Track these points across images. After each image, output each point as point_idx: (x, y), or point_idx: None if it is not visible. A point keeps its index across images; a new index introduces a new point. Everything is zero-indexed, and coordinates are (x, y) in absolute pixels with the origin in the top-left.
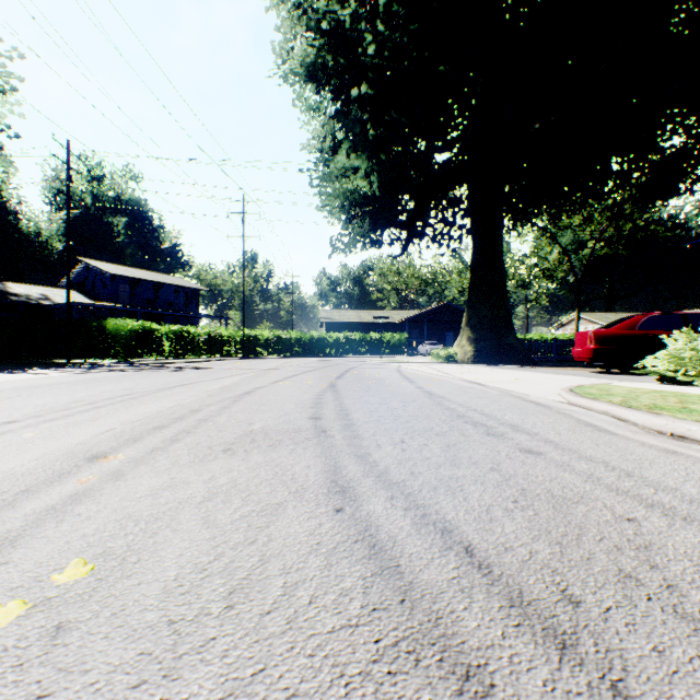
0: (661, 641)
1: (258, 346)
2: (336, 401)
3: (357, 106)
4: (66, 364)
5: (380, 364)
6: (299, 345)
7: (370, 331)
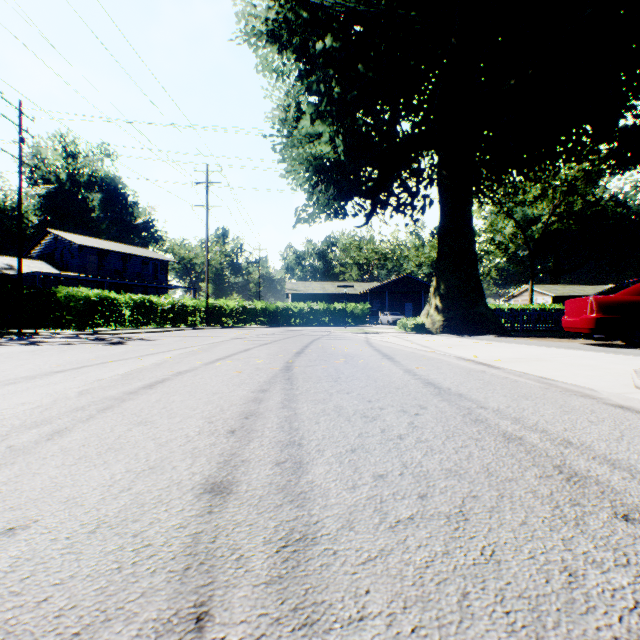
0: None
1: (224, 316)
2: (284, 410)
3: (321, 61)
4: (8, 335)
5: (345, 335)
6: (264, 314)
7: (333, 302)
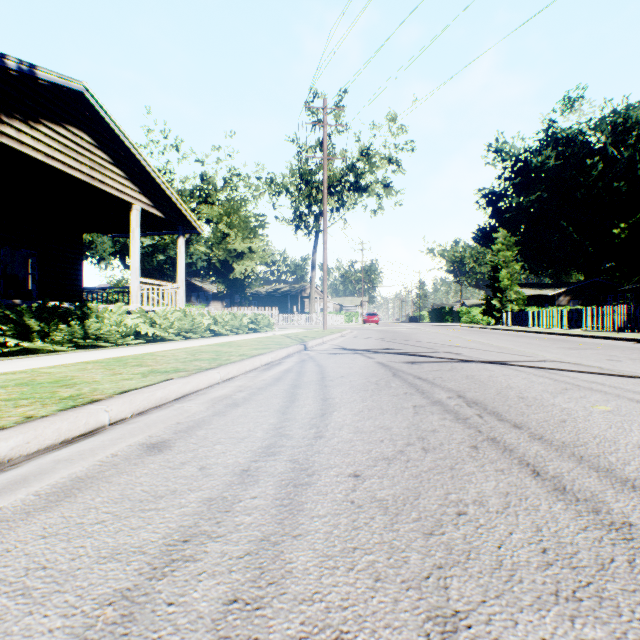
0: (446, 435)
1: None
2: None
3: None
4: None
5: None
6: None
7: None
